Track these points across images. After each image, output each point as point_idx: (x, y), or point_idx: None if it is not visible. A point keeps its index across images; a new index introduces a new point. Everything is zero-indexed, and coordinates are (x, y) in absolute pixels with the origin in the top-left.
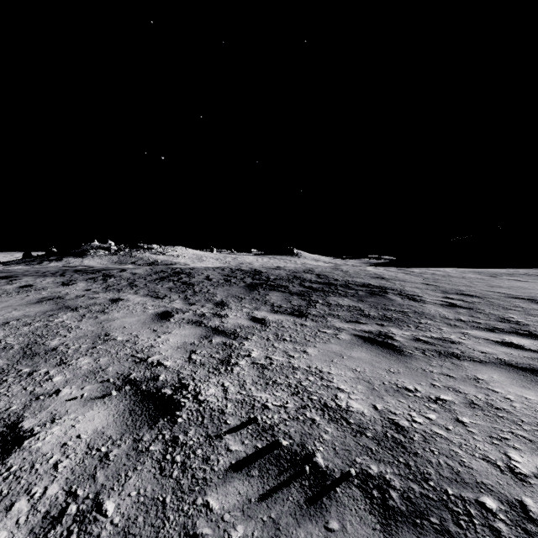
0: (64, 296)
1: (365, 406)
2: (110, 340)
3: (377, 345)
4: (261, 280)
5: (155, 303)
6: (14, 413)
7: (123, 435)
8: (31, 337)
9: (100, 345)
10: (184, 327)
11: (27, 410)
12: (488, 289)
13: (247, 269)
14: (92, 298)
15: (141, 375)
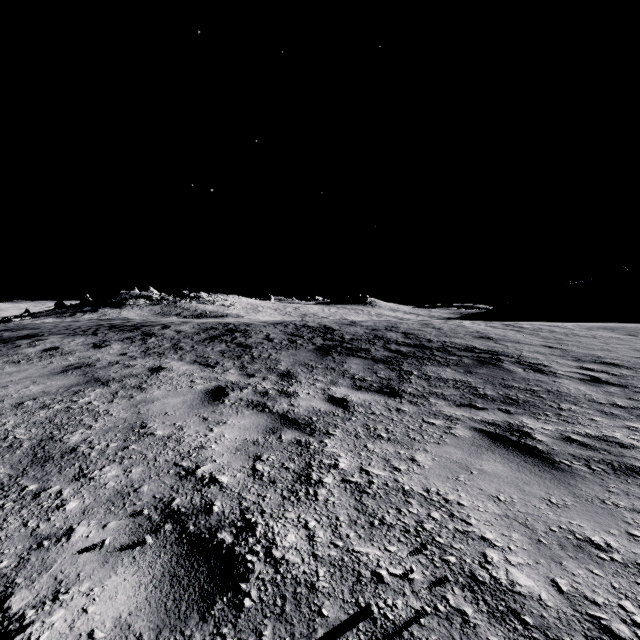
0: (94, 363)
1: (539, 582)
2: (147, 434)
3: (513, 450)
4: (333, 341)
5: (205, 373)
6: (2, 575)
7: (160, 634)
8: (47, 428)
9: (133, 445)
10: (243, 413)
11: (21, 570)
12: (636, 355)
13: (315, 325)
14: (128, 365)
15: (188, 502)
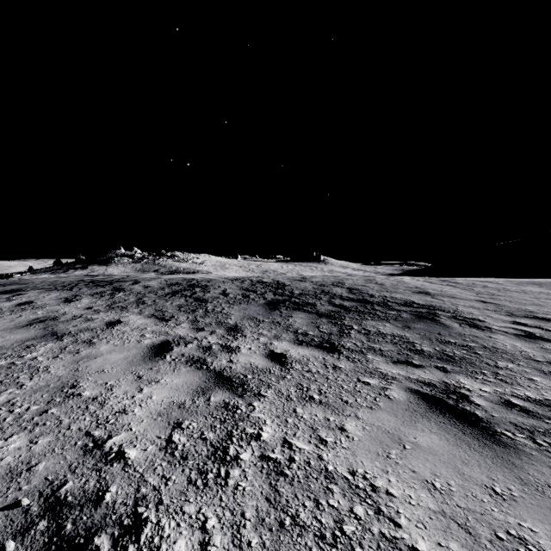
0: (59, 316)
1: None
2: (73, 396)
3: (450, 417)
4: (283, 295)
5: (157, 327)
6: None
7: None
8: None
9: (54, 408)
10: (179, 371)
11: None
12: None
13: (269, 281)
14: (89, 319)
15: (79, 486)
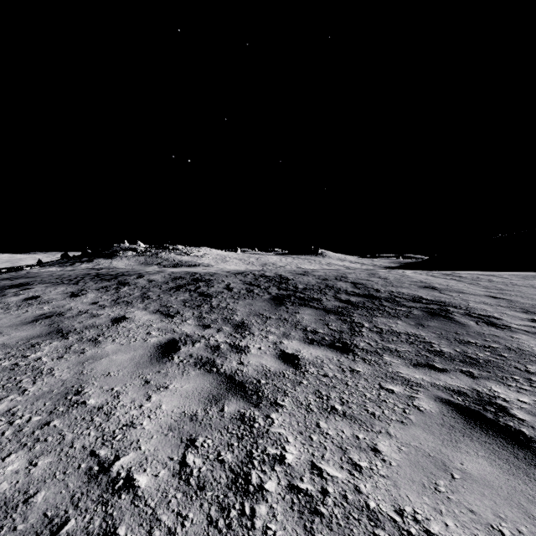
0: (65, 312)
1: None
2: (77, 404)
3: (495, 435)
4: (288, 290)
5: (163, 324)
6: None
7: None
8: None
9: (57, 419)
10: (188, 374)
11: None
12: None
13: (272, 275)
14: (94, 315)
15: (83, 527)
